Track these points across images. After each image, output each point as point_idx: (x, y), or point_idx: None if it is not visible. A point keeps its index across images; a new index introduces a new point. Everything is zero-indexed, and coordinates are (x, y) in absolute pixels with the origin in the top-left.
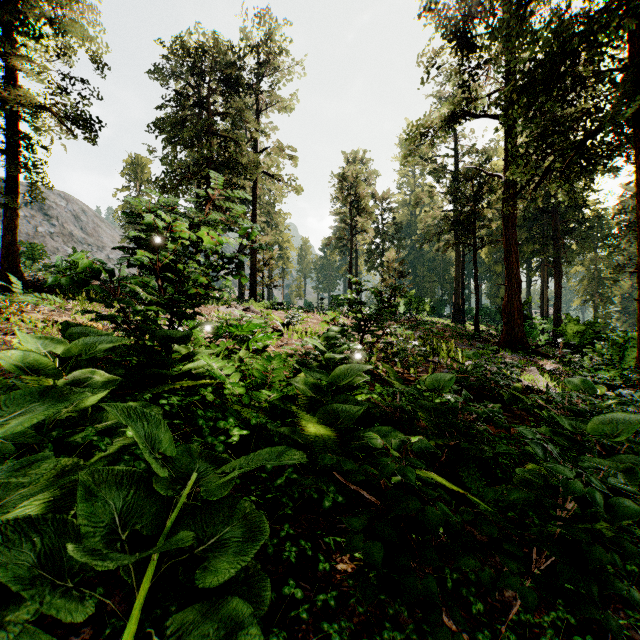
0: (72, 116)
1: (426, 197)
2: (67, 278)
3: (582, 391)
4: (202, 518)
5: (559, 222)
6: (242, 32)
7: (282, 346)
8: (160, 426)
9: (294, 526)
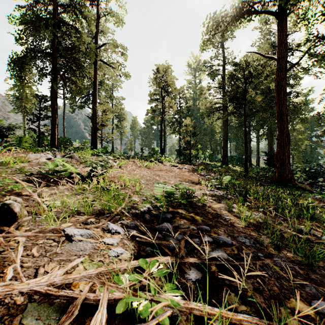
0: None
1: (206, 90)
2: None
3: None
4: None
5: None
6: None
7: None
8: None
9: None
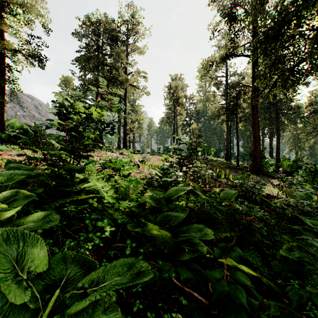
0: (32, 55)
1: (212, 97)
2: (7, 134)
3: (302, 198)
4: (69, 317)
5: (279, 110)
6: (119, 14)
7: (139, 173)
8: (35, 244)
9: (143, 297)
